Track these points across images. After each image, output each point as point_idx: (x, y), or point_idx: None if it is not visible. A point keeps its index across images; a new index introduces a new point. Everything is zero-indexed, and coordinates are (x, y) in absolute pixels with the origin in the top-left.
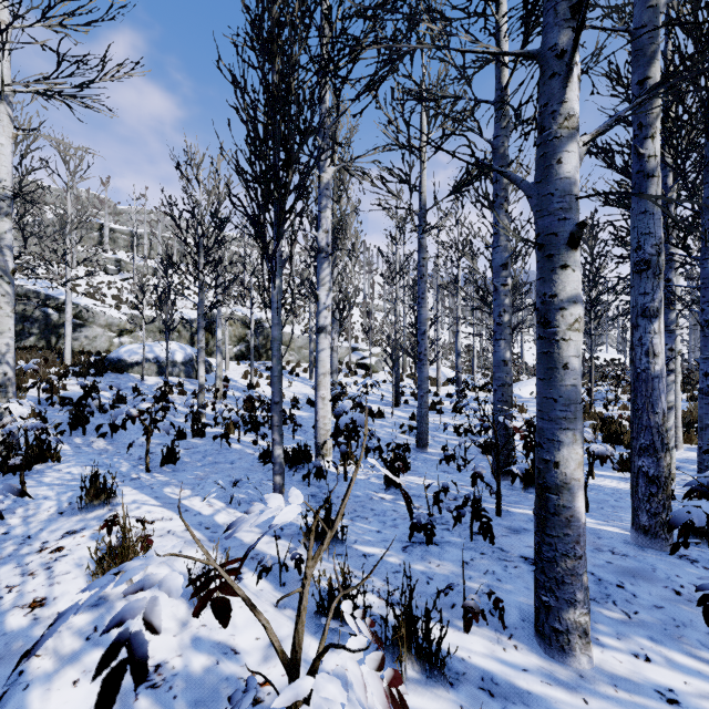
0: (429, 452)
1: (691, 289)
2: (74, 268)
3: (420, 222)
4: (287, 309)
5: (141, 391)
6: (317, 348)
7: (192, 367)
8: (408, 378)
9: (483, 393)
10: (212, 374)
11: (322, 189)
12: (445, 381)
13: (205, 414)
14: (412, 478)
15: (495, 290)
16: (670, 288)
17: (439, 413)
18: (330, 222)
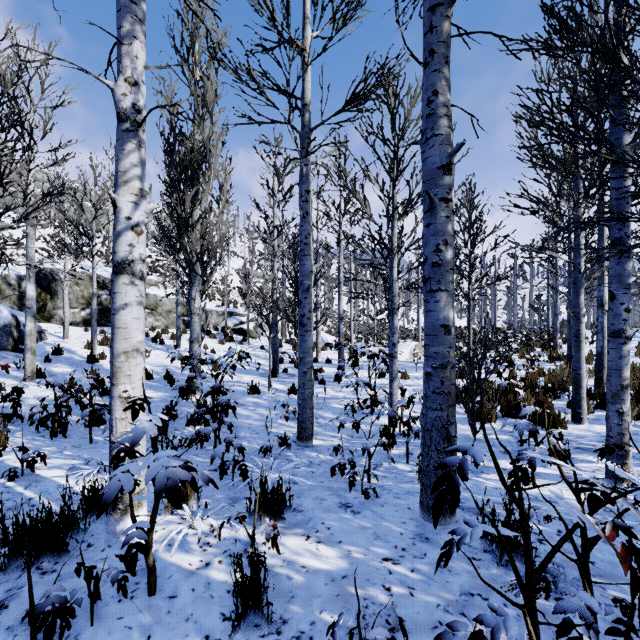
0: (314, 446)
1: (515, 267)
2: None
3: (303, 143)
4: (160, 271)
5: None
6: (113, 303)
7: (6, 335)
8: (287, 343)
9: (361, 358)
10: (40, 344)
11: (124, 0)
12: (324, 346)
13: None
14: (294, 543)
15: (431, 209)
16: (627, 230)
17: (321, 383)
18: (143, 68)
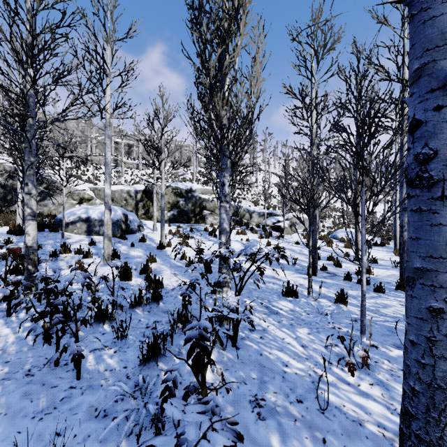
0: None
1: None
2: (89, 165)
3: None
4: None
5: (44, 249)
6: None
7: (117, 227)
8: (320, 240)
9: None
10: (137, 234)
11: None
12: None
13: (36, 287)
14: None
15: None
16: None
17: (377, 291)
18: None
